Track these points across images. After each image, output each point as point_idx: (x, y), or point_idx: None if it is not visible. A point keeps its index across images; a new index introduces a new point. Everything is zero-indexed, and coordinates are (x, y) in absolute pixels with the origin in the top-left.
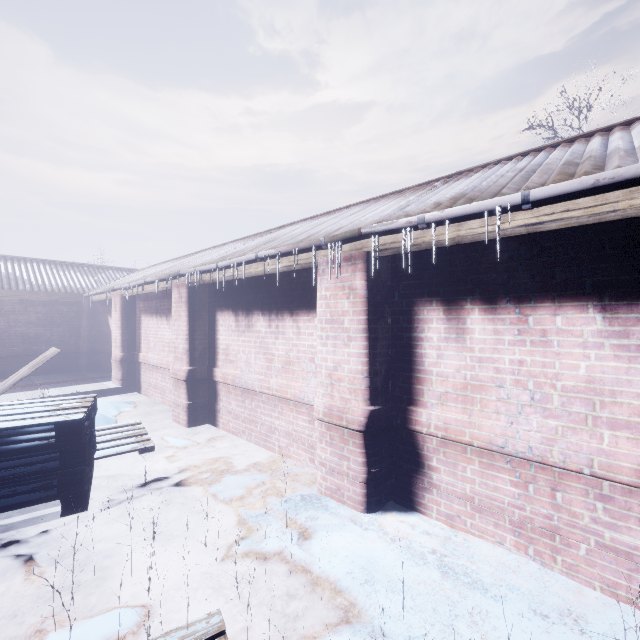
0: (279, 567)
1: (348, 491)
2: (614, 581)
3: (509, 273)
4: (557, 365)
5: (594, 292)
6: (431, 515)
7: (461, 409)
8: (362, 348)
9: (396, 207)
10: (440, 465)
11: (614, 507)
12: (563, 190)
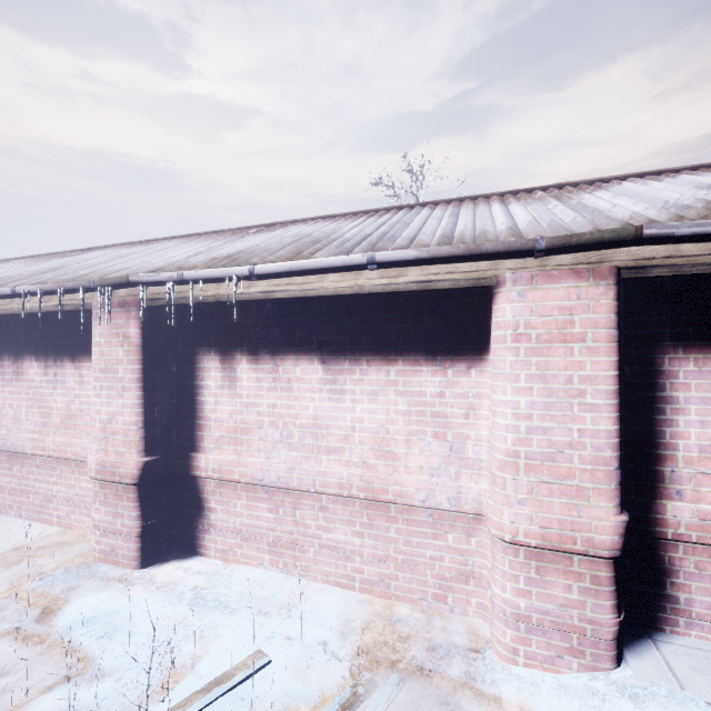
0: (1, 649)
1: (123, 549)
2: (329, 571)
3: (267, 329)
4: (297, 407)
5: (318, 348)
6: (210, 554)
7: (233, 451)
8: (136, 398)
9: (192, 253)
10: (217, 505)
11: (329, 514)
12: (273, 270)
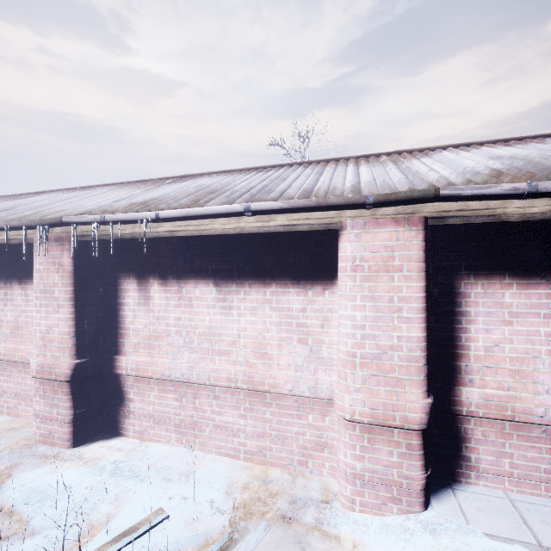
0: None
1: (58, 433)
2: (220, 445)
3: (173, 259)
4: (196, 319)
5: (212, 274)
6: (129, 435)
7: (147, 353)
8: (69, 313)
9: (117, 199)
10: (135, 396)
11: (220, 401)
12: (174, 215)
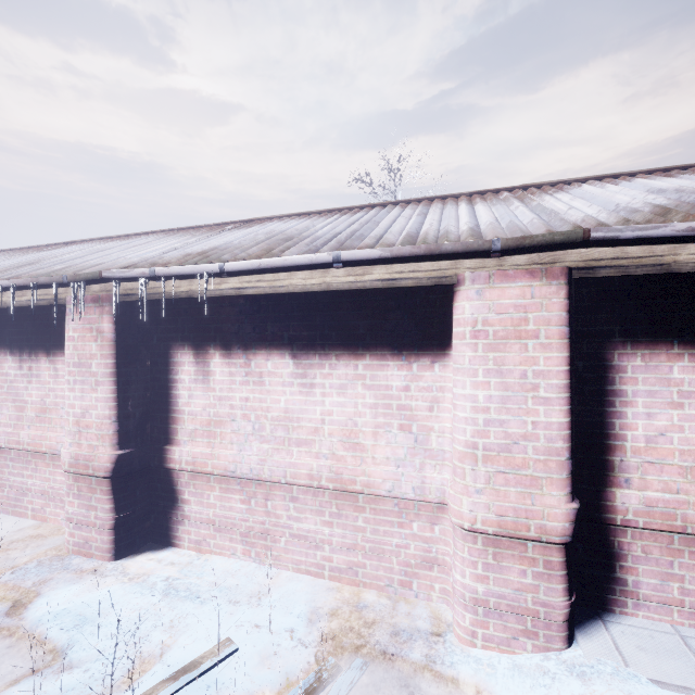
0: None
1: (96, 542)
2: (299, 560)
3: (239, 324)
4: (269, 400)
5: (289, 343)
6: (184, 545)
7: (207, 443)
8: (110, 392)
9: (167, 249)
10: (191, 497)
11: (299, 504)
12: (243, 267)
